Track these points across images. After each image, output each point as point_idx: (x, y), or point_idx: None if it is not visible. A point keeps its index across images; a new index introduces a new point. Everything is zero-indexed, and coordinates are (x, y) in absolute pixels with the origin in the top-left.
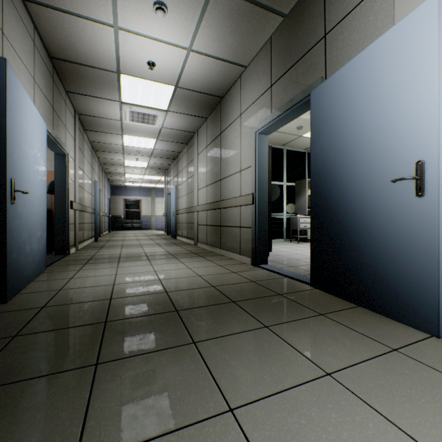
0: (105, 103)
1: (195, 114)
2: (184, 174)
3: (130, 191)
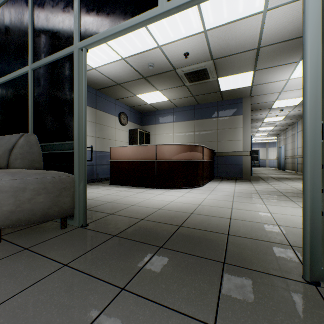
0: (256, 123)
1: (294, 119)
2: (289, 139)
3: (252, 145)
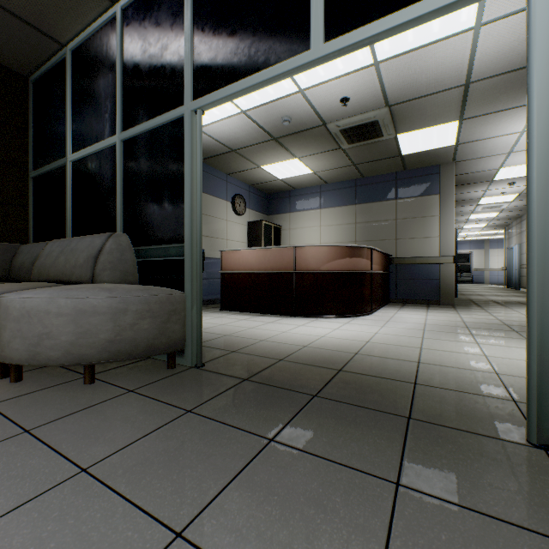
0: (465, 207)
1: None
2: None
3: (459, 245)
